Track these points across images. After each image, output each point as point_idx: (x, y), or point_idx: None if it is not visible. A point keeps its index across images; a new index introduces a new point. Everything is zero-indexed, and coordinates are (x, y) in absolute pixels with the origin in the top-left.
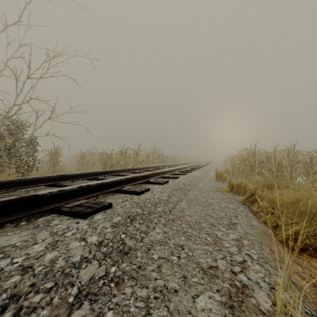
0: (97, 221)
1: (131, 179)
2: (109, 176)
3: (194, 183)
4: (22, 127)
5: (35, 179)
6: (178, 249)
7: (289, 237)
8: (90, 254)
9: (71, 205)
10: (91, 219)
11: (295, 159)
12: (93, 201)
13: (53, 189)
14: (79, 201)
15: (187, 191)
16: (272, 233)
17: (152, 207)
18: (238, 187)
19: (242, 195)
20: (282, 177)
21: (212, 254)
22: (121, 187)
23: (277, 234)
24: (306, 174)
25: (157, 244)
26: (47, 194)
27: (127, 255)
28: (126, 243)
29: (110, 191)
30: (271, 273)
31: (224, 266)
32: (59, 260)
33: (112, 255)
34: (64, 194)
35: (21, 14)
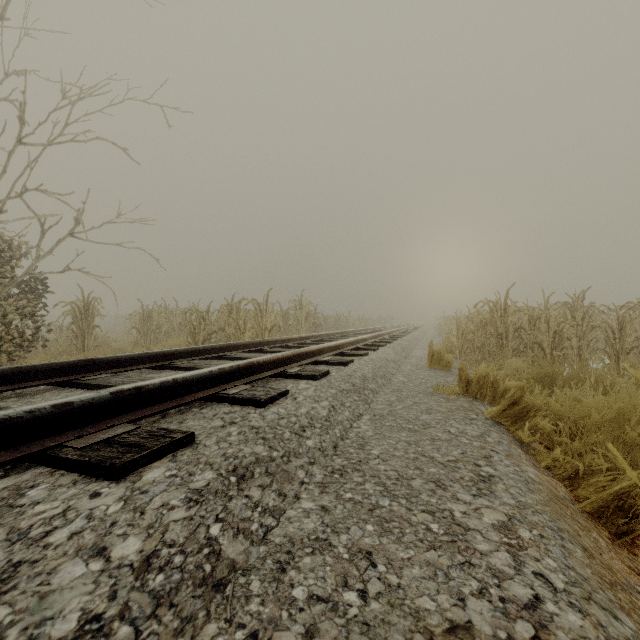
0: (150, 488)
1: (245, 369)
2: (201, 360)
3: (385, 374)
4: (10, 252)
5: (20, 371)
6: (360, 565)
7: (607, 505)
8: (111, 603)
9: (87, 441)
10: (135, 481)
11: (590, 322)
12: (148, 429)
13: (42, 403)
14: (112, 430)
15: (371, 395)
16: (568, 493)
17: (294, 438)
18: (481, 385)
19: (490, 402)
20: (563, 359)
21: (451, 580)
22: (221, 388)
23: (578, 496)
24: (612, 353)
25: (304, 549)
26: (21, 416)
27: (222, 591)
28: (221, 553)
29: (195, 400)
30: (612, 636)
31: (487, 623)
32: (4, 638)
33: (179, 599)
34: (72, 413)
35: (6, 3)
